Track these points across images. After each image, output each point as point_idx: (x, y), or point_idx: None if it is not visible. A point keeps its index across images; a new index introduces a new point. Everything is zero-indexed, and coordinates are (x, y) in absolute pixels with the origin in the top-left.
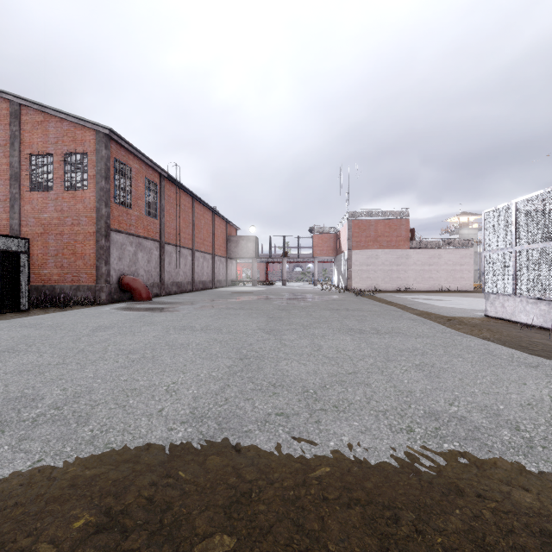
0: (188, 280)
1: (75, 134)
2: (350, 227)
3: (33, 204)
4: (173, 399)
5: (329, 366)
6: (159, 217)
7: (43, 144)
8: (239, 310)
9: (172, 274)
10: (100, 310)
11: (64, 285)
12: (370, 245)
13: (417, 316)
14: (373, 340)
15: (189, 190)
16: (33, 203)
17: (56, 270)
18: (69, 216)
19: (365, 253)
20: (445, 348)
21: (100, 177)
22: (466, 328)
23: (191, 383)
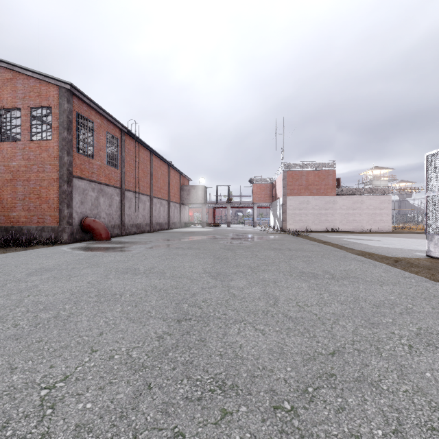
0: (146, 222)
1: (40, 90)
2: (285, 177)
3: (3, 154)
4: (37, 435)
5: (298, 337)
6: (120, 167)
7: (12, 99)
8: (187, 250)
9: (131, 217)
10: (56, 250)
11: (30, 226)
12: (302, 192)
13: (360, 256)
14: (334, 288)
15: (147, 144)
16: (3, 153)
17: (23, 213)
18: (35, 164)
19: (297, 199)
20: (427, 301)
21: (62, 128)
22: (423, 271)
23: (92, 378)
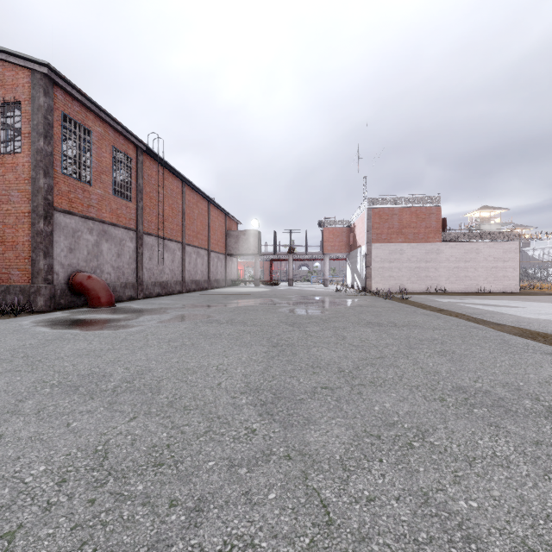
0: (176, 280)
1: (4, 77)
2: (369, 216)
3: None
4: None
5: None
6: (136, 200)
7: None
8: (224, 326)
9: (153, 272)
10: (7, 326)
11: None
12: (393, 238)
13: (531, 340)
14: None
15: (176, 170)
16: None
17: None
18: None
19: (387, 247)
20: None
21: (36, 134)
22: None
23: None
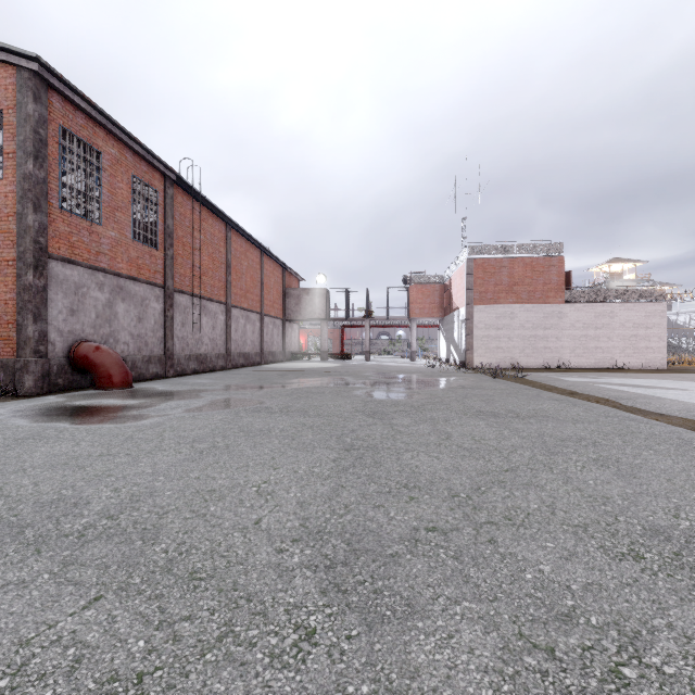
0: (219, 352)
1: None
2: (470, 269)
3: None
4: None
5: None
6: (163, 247)
7: None
8: (276, 417)
9: (188, 342)
10: None
11: None
12: (501, 297)
13: None
14: None
15: (218, 209)
16: None
17: None
18: None
19: (493, 309)
20: None
21: (23, 154)
22: None
23: None
